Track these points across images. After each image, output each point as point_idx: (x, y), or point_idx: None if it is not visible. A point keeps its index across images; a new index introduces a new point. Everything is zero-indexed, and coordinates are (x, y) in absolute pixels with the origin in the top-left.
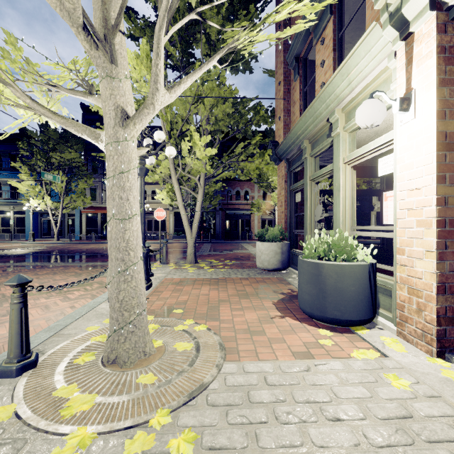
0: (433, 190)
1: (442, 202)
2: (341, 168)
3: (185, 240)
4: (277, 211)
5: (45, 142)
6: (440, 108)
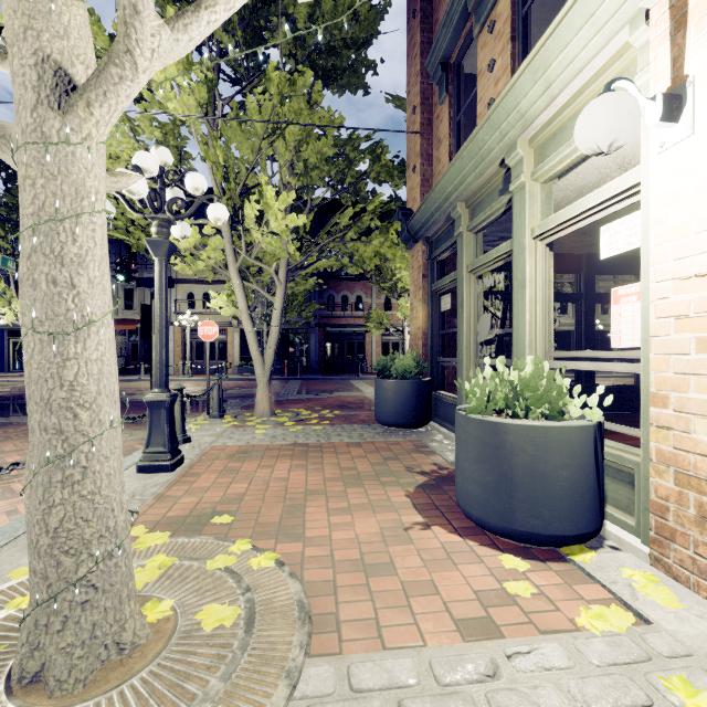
0: None
1: None
2: (528, 247)
3: None
4: (406, 328)
5: (14, 208)
6: None
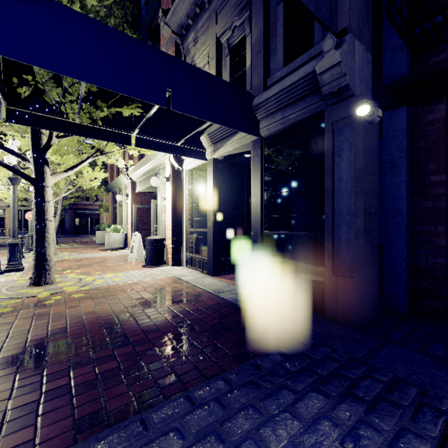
0: (131, 216)
1: (132, 219)
2: (124, 205)
3: None
4: None
5: None
6: (132, 199)
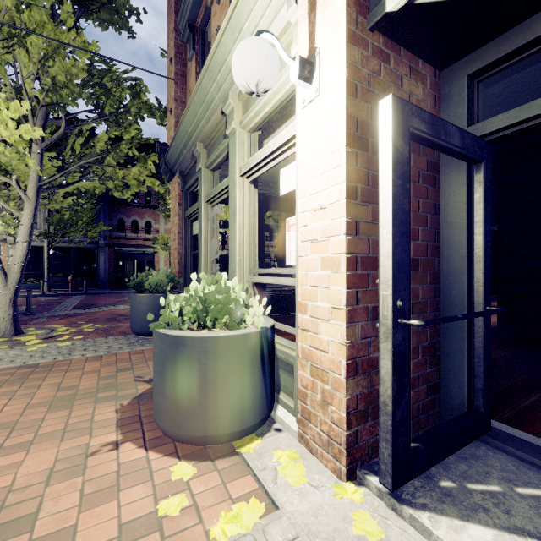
0: (342, 209)
1: (353, 229)
2: (238, 182)
3: (38, 292)
4: None
5: None
6: (351, 77)
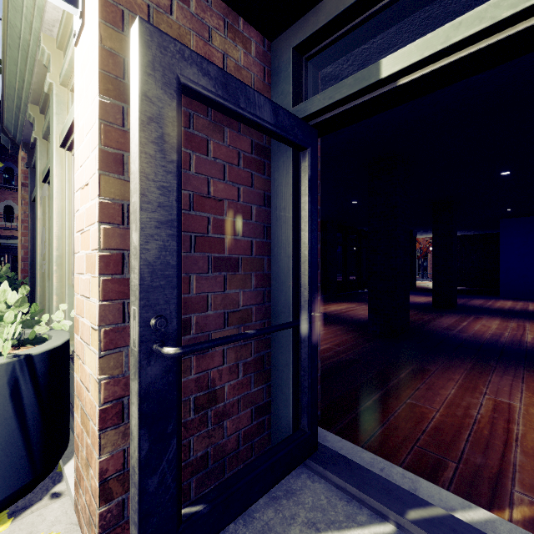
0: (96, 185)
1: (115, 215)
2: (56, 155)
3: None
4: None
5: None
6: None
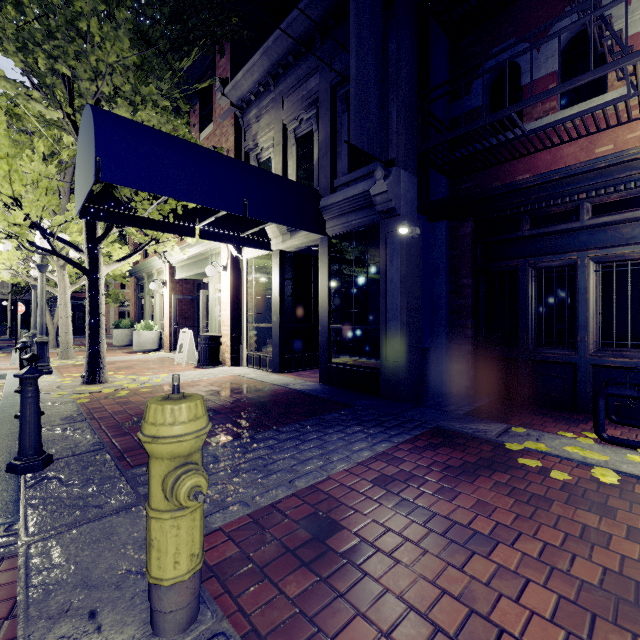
0: (169, 310)
1: (170, 313)
2: (156, 294)
3: (2, 337)
4: None
5: None
6: (170, 288)
